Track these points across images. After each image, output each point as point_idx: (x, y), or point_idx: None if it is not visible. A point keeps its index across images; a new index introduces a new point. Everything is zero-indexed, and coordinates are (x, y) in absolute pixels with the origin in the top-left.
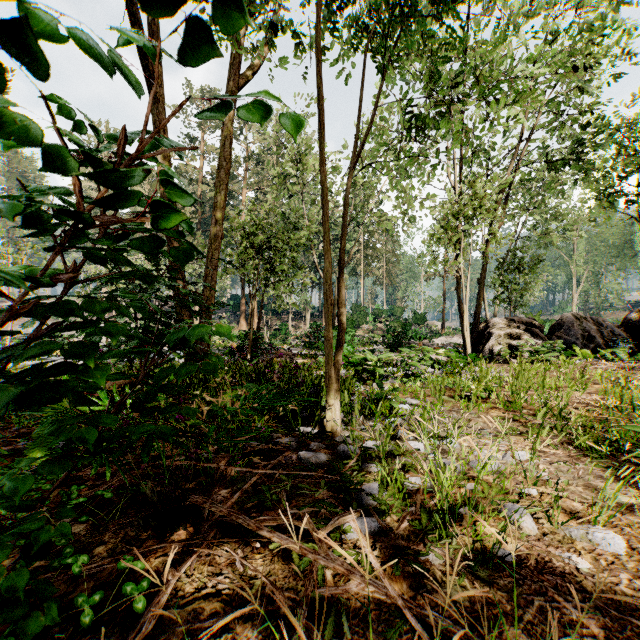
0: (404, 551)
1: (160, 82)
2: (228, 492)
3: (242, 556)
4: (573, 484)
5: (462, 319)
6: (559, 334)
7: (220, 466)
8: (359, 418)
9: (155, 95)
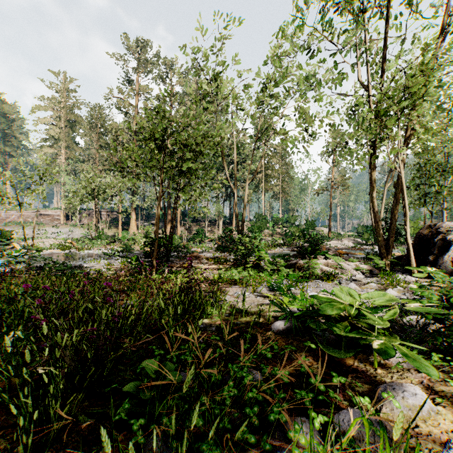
0: None
1: None
2: None
3: None
4: None
5: (377, 224)
6: None
7: None
8: None
9: None
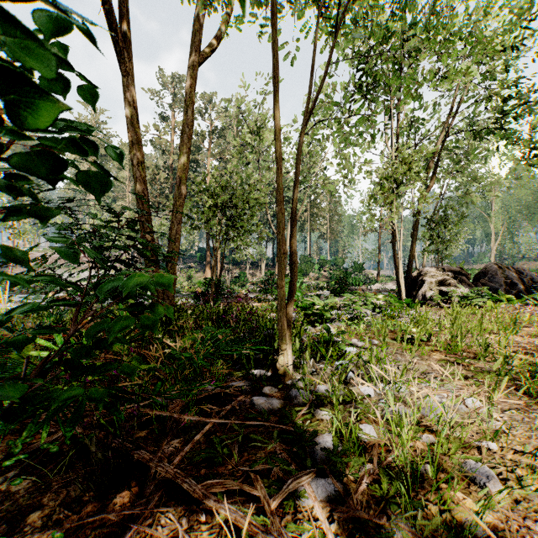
0: (365, 522)
1: (130, 56)
2: (180, 442)
3: (187, 526)
4: (531, 436)
5: (397, 268)
6: (484, 281)
7: (173, 414)
8: (309, 360)
9: (125, 68)
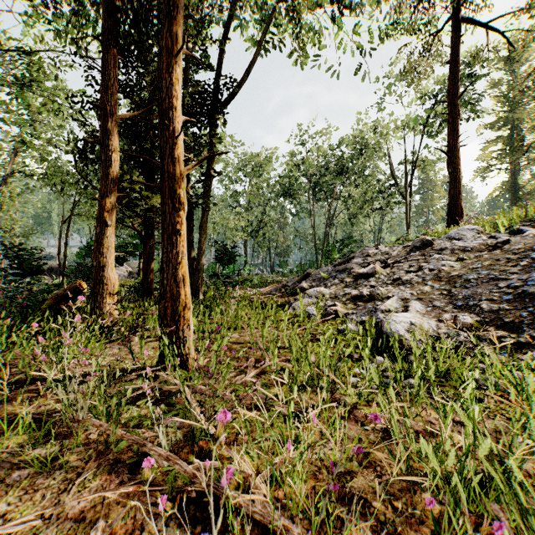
0: None
1: None
2: None
3: None
4: None
5: None
6: (53, 274)
7: None
8: None
9: None
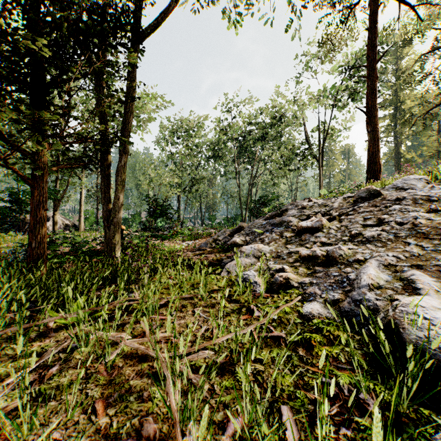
0: None
1: None
2: None
3: None
4: None
5: None
6: None
7: None
8: None
9: None
